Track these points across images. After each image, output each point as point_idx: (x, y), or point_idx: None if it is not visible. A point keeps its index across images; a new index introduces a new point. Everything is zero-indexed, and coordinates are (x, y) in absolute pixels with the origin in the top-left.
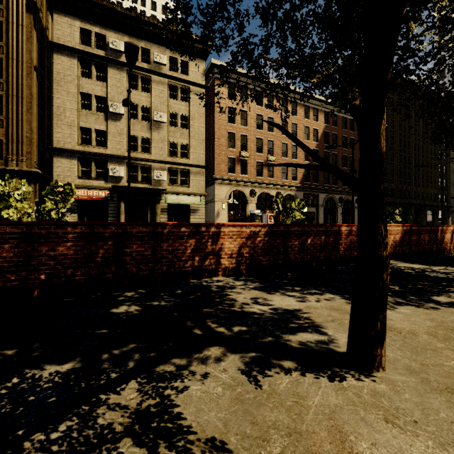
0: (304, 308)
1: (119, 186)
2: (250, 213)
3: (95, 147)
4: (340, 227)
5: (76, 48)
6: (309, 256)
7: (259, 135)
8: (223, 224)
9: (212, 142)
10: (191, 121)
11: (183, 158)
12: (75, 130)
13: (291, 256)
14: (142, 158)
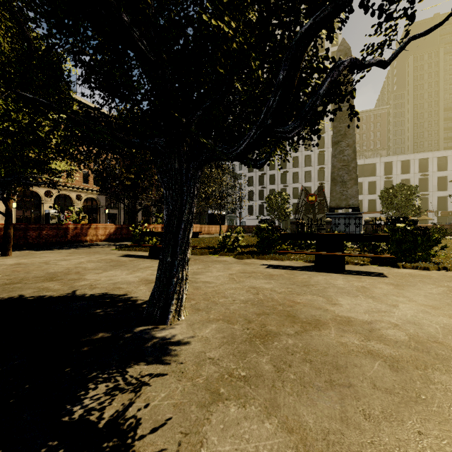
0: None
1: None
2: (45, 213)
3: None
4: (69, 225)
5: None
6: (44, 240)
7: None
8: None
9: None
10: None
11: None
12: None
13: (30, 240)
14: None
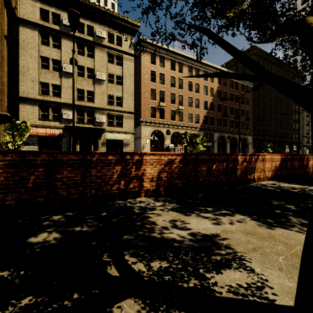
0: (221, 233)
1: (70, 126)
2: (166, 147)
3: (52, 97)
4: (237, 156)
5: (37, 23)
6: (214, 179)
7: (173, 91)
8: (145, 153)
9: (139, 95)
10: (123, 80)
11: (118, 106)
12: (36, 84)
13: (201, 179)
14: (88, 106)
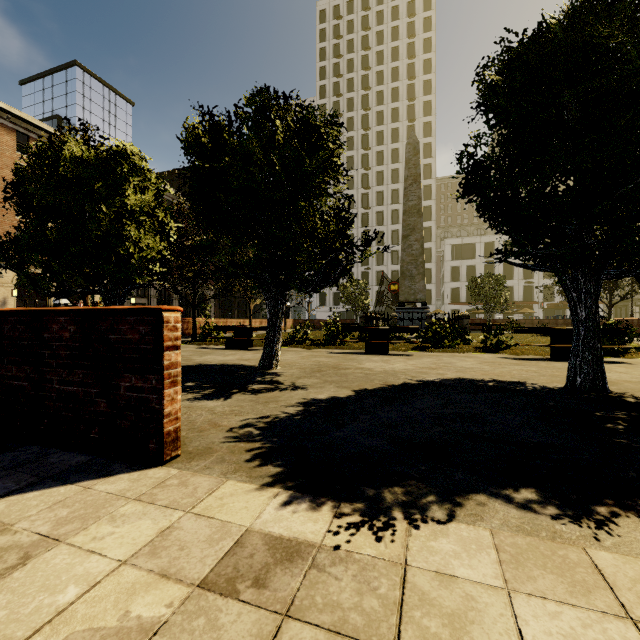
0: None
1: None
2: (53, 303)
3: None
4: None
5: None
6: None
7: None
8: None
9: None
10: None
11: None
12: None
13: None
14: None
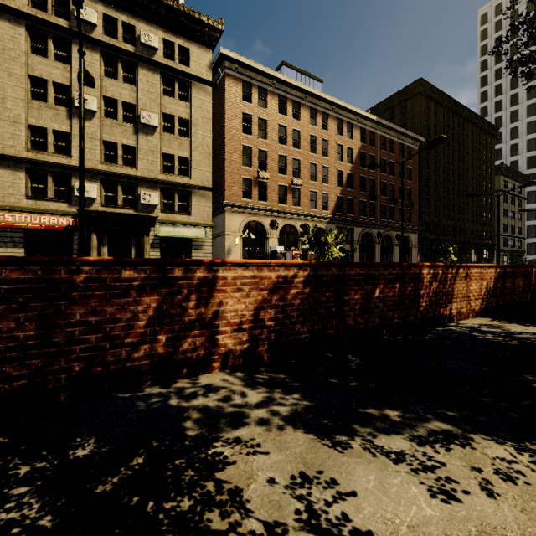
0: None
1: (88, 211)
2: (270, 251)
3: (53, 154)
4: (421, 268)
5: (22, 11)
6: (377, 318)
7: (282, 151)
8: (221, 262)
9: (221, 157)
10: (193, 128)
11: (182, 176)
12: (21, 129)
13: (350, 320)
14: (124, 174)
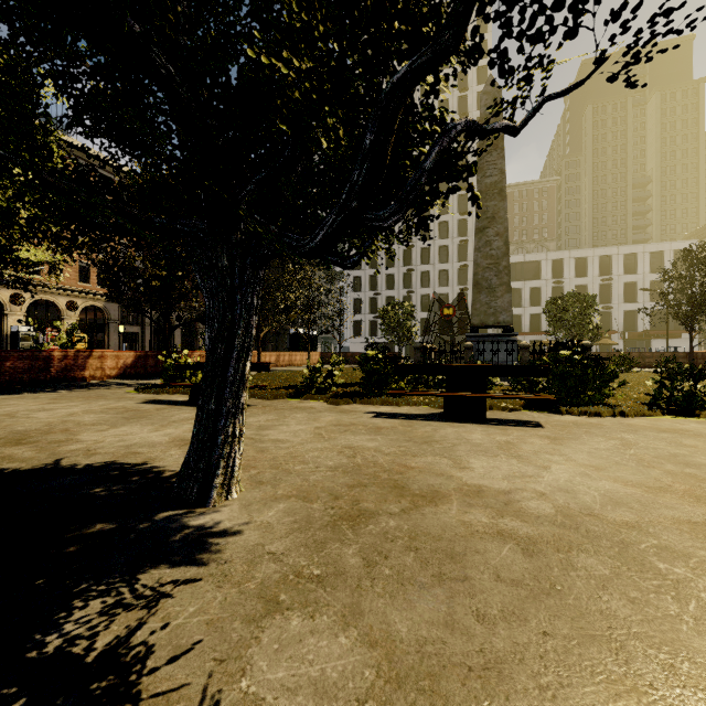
0: None
1: None
2: (11, 331)
3: None
4: (53, 353)
5: None
6: (8, 377)
7: None
8: None
9: None
10: None
11: None
12: None
13: None
14: None
